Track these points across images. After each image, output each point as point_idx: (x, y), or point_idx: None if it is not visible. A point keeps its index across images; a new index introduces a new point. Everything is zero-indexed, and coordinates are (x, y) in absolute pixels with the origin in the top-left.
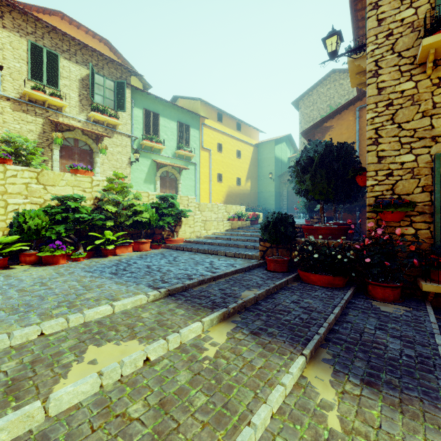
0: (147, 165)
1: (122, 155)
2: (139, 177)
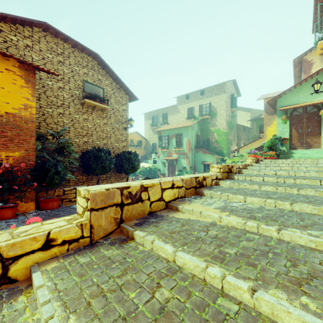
0: None
1: None
2: None
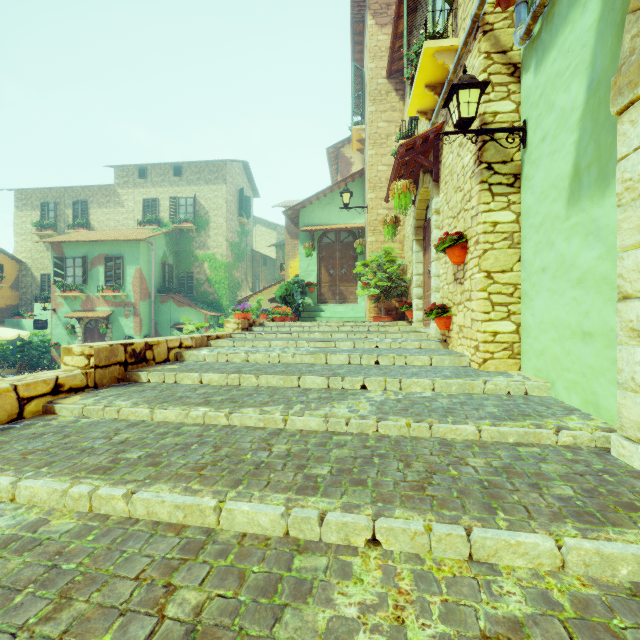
0: (584, 50)
1: (466, 146)
2: (552, 182)
